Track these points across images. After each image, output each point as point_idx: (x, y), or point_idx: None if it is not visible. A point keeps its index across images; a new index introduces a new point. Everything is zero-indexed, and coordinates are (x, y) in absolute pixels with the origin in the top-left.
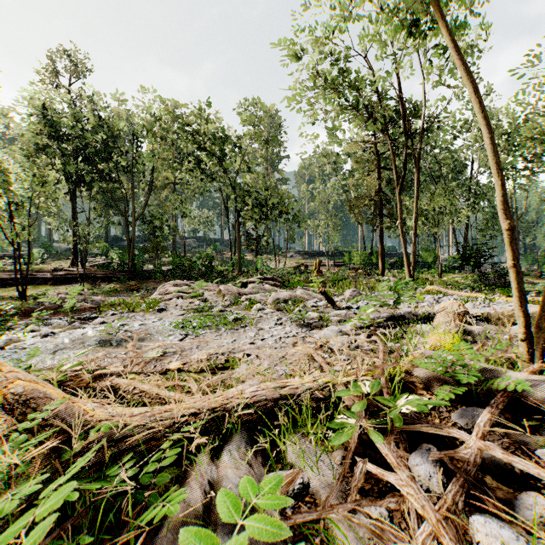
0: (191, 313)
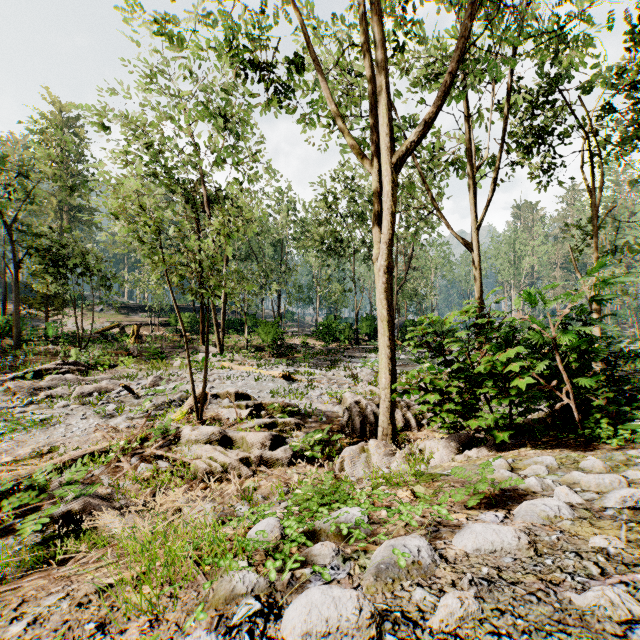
0: None
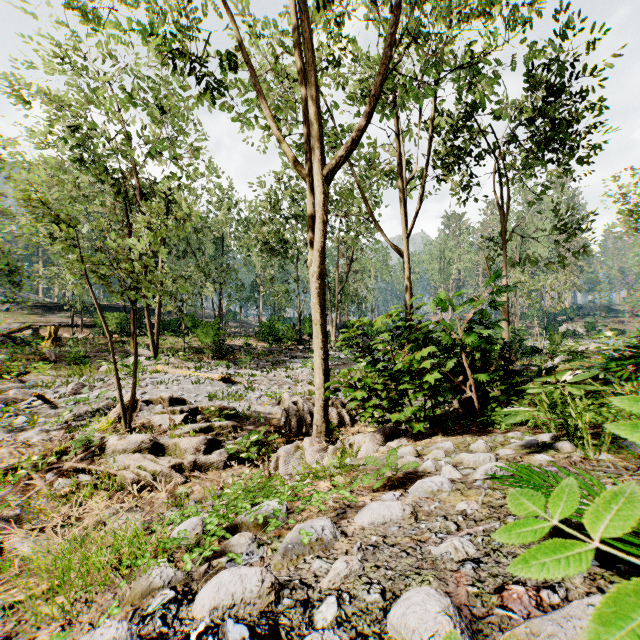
0: None
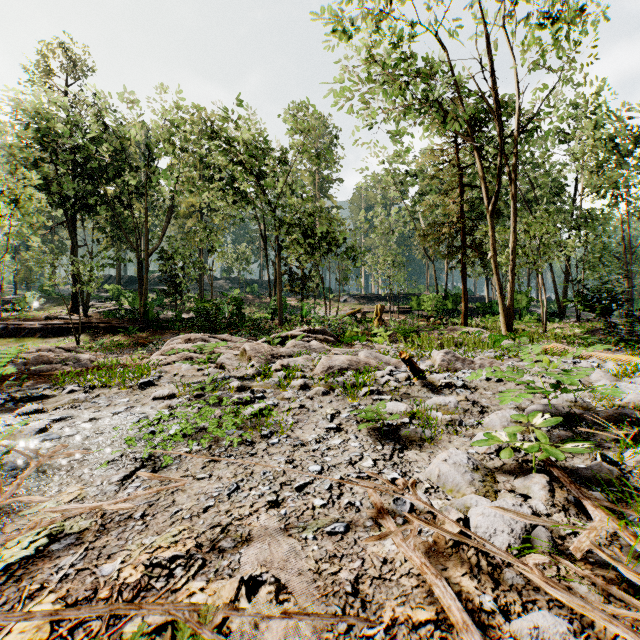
0: (186, 395)
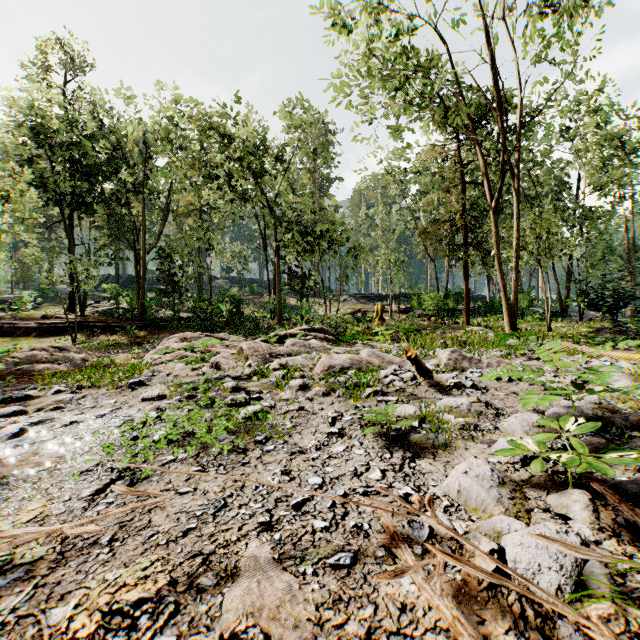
0: (177, 396)
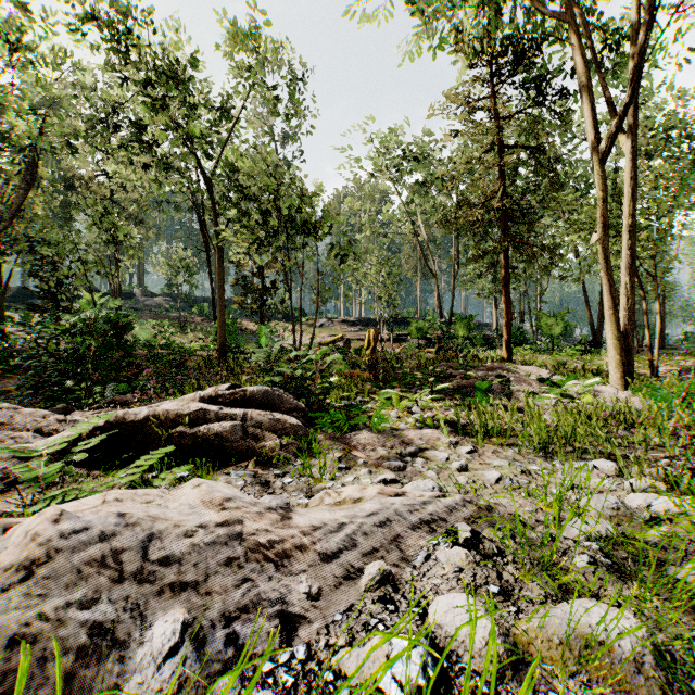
0: None
